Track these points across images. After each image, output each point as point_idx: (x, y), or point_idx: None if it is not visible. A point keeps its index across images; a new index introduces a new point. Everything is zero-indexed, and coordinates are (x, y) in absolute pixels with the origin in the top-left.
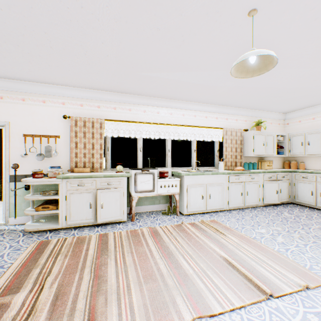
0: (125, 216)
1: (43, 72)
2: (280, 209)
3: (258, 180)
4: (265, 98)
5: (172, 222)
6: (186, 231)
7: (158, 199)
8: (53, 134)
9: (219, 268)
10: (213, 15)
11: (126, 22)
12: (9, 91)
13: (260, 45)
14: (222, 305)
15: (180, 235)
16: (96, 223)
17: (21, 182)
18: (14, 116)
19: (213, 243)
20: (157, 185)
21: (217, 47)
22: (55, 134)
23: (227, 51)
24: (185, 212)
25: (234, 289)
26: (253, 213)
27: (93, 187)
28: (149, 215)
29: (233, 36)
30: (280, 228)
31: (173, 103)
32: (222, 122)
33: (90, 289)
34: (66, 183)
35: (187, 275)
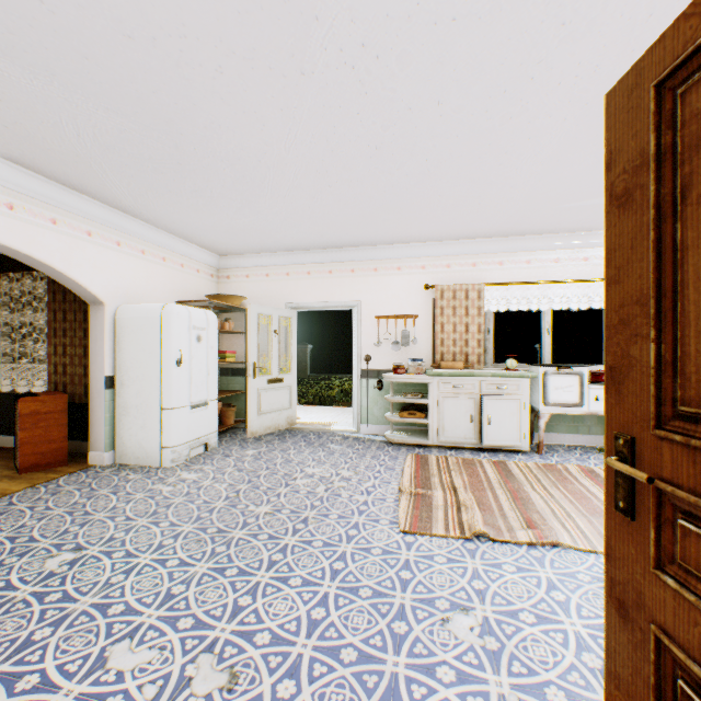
0: (525, 443)
1: (408, 232)
2: None
3: None
4: None
5: None
6: None
7: (586, 425)
8: (410, 313)
9: None
10: None
11: (556, 161)
12: (360, 261)
13: None
14: None
15: None
16: (479, 446)
17: (372, 379)
18: (366, 292)
19: None
20: (588, 396)
21: None
22: (413, 313)
23: None
24: None
25: None
26: None
27: (475, 391)
28: (568, 450)
29: None
30: None
31: None
32: None
33: (513, 506)
34: (437, 382)
35: None
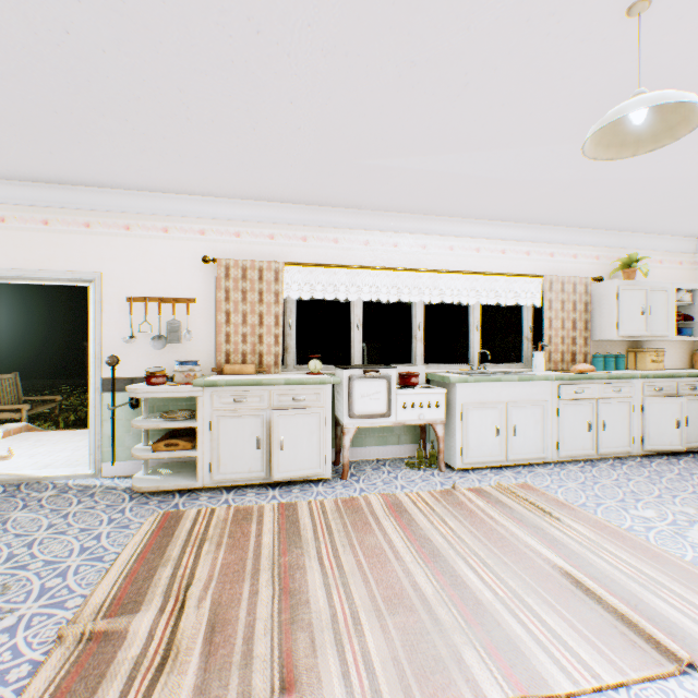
0: (328, 469)
1: (167, 170)
2: (687, 465)
3: (629, 395)
4: (649, 203)
5: (431, 486)
6: (466, 507)
7: (396, 434)
8: (183, 296)
9: (553, 593)
10: (542, 22)
11: (346, 56)
12: (101, 211)
13: (649, 82)
14: (573, 677)
15: (454, 515)
16: (270, 480)
17: (123, 392)
18: (111, 260)
19: (531, 535)
20: (397, 404)
21: (543, 94)
22: (187, 296)
23: (567, 100)
24: (457, 465)
25: (597, 643)
26: (619, 471)
27: (264, 405)
28: (377, 468)
29: (585, 65)
30: (692, 510)
31: (428, 223)
32: (541, 261)
33: (276, 616)
34: (211, 395)
35: (482, 603)
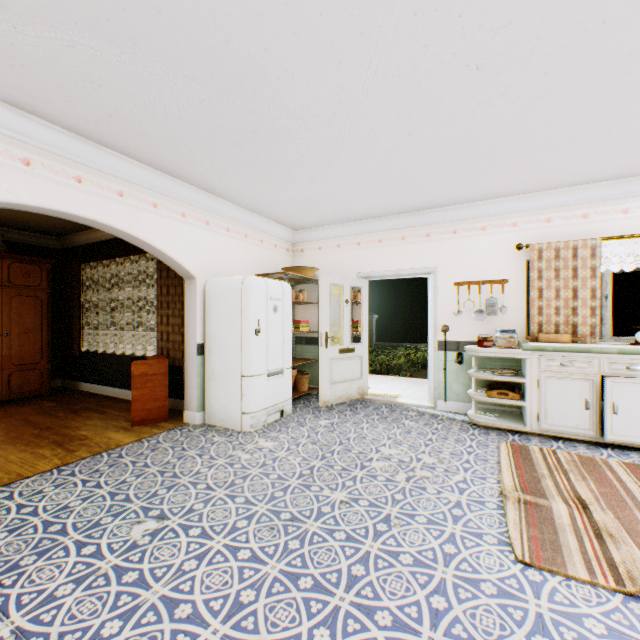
0: None
1: (498, 184)
2: None
3: None
4: None
5: None
6: None
7: None
8: (496, 278)
9: None
10: None
11: None
12: (436, 224)
13: None
14: None
15: None
16: (597, 440)
17: (450, 351)
18: (442, 257)
19: None
20: None
21: None
22: (500, 278)
23: None
24: None
25: None
26: None
27: (591, 370)
28: None
29: None
30: None
31: None
32: None
33: None
34: (537, 358)
35: None
